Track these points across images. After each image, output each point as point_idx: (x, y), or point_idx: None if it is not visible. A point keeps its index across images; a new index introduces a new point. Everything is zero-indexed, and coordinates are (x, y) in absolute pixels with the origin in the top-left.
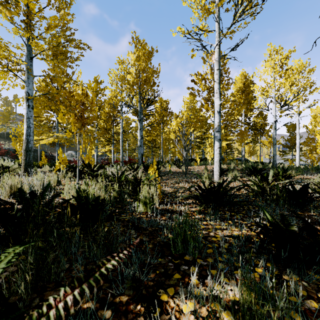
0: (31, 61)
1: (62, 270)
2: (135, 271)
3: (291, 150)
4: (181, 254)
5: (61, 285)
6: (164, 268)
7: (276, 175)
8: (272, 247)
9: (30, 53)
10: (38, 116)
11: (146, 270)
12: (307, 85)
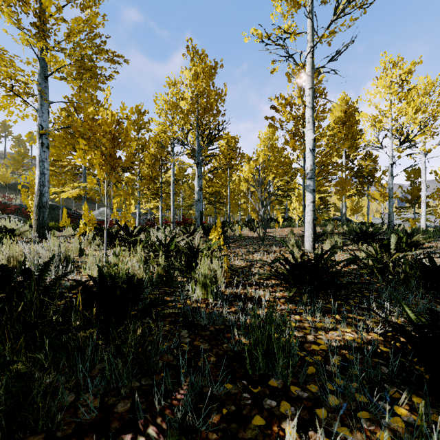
0: (46, 82)
1: (62, 407)
2: (186, 410)
3: (412, 206)
4: (263, 375)
5: (56, 438)
6: (235, 404)
7: (397, 242)
8: (414, 364)
9: (44, 70)
10: (59, 160)
11: (205, 407)
12: (437, 112)
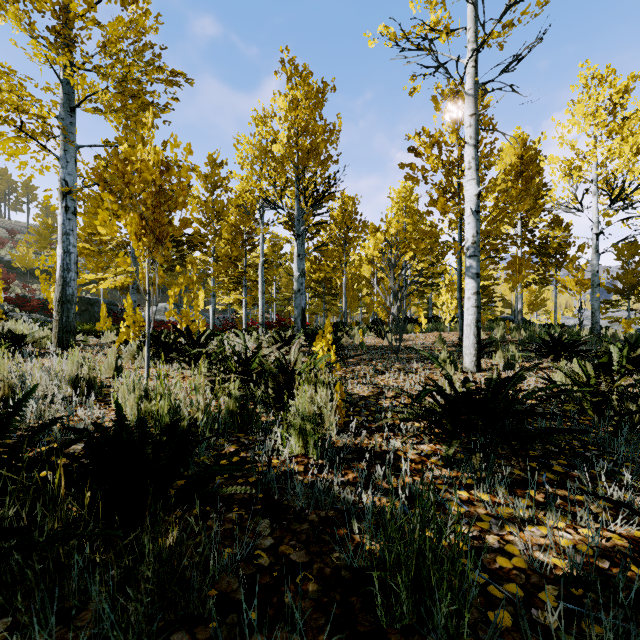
0: (72, 116)
1: None
2: None
3: (625, 299)
4: (408, 628)
5: None
6: None
7: None
8: None
9: (69, 98)
10: (97, 233)
11: None
12: None
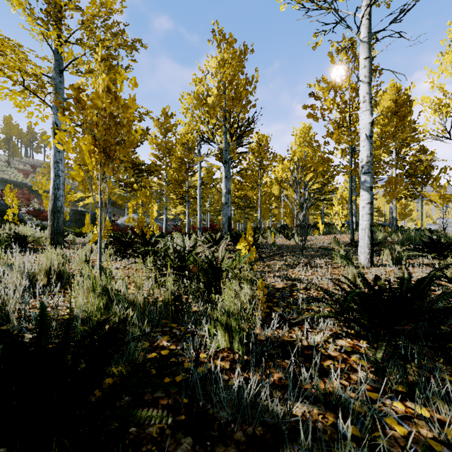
0: (61, 76)
1: None
2: None
3: None
4: None
5: None
6: None
7: None
8: None
9: (59, 63)
10: (84, 165)
11: None
12: None
